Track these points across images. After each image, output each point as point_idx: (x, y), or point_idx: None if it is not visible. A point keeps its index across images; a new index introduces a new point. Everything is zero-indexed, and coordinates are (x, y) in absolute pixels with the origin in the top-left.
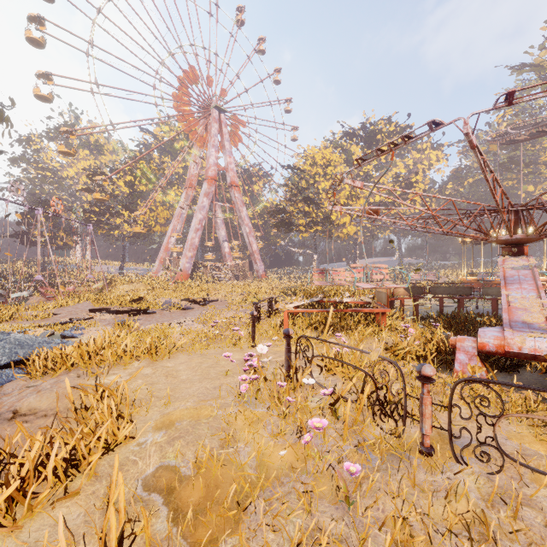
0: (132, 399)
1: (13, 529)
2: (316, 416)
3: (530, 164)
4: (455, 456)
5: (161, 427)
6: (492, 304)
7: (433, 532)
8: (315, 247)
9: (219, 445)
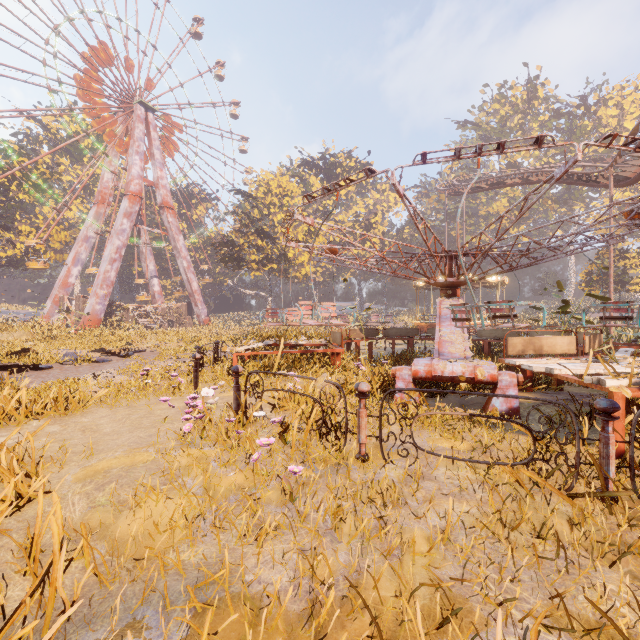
0: (37, 458)
1: None
2: None
3: (472, 216)
4: (384, 458)
5: (85, 479)
6: None
7: (360, 508)
8: (270, 288)
9: (160, 483)
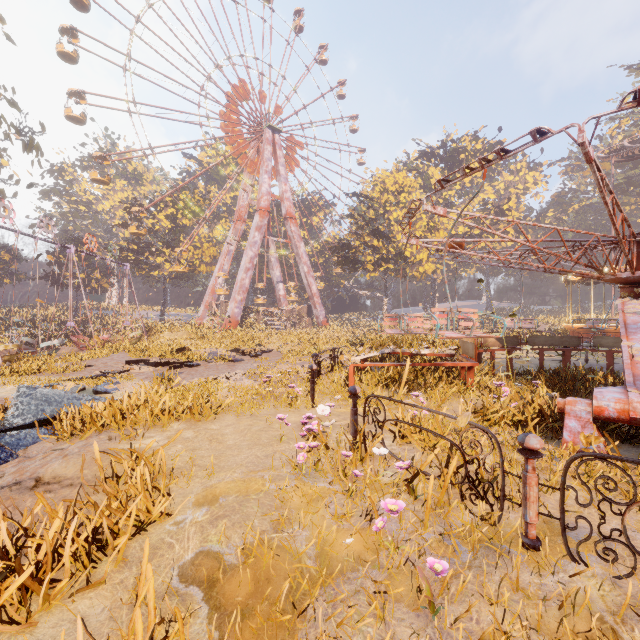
0: (170, 468)
1: (26, 624)
2: (390, 495)
3: None
4: (570, 553)
5: (203, 503)
6: (607, 358)
7: None
8: (386, 289)
9: (271, 528)
